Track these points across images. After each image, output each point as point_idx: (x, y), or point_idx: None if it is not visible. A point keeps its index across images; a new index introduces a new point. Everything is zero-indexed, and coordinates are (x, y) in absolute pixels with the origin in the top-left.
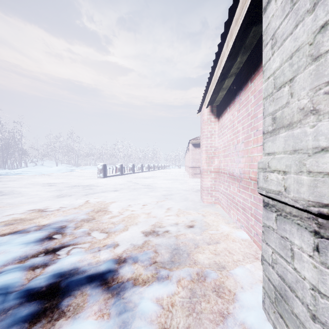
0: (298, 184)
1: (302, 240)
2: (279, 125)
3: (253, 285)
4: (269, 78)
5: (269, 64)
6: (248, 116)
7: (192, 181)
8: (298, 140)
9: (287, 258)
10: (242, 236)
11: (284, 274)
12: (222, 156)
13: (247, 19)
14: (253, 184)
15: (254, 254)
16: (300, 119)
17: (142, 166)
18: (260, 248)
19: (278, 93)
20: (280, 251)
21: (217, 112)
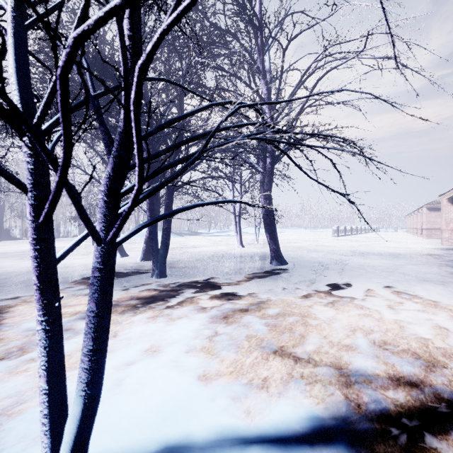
0: None
1: None
2: None
3: None
4: None
5: None
6: None
7: (427, 240)
8: None
9: None
10: None
11: None
12: None
13: None
14: None
15: None
16: None
17: (356, 228)
18: None
19: None
20: None
21: (452, 201)
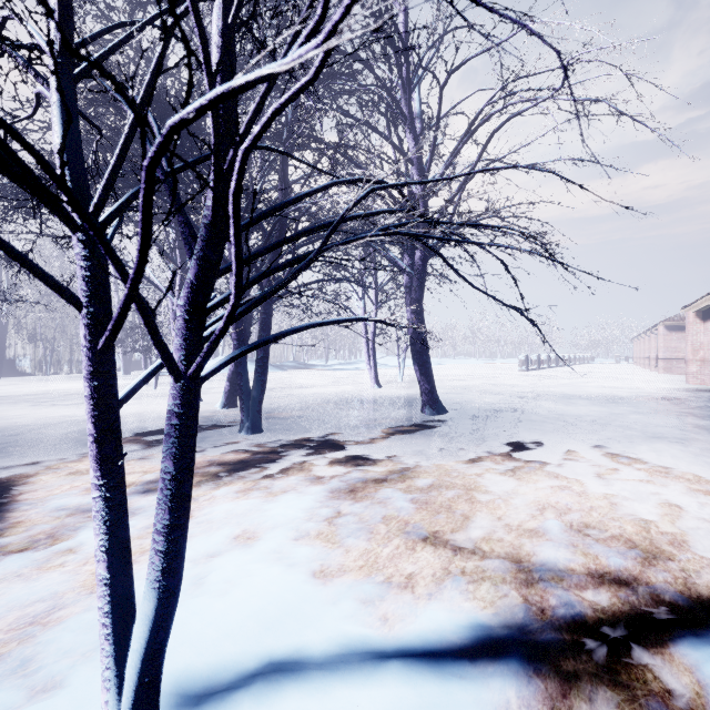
0: None
1: None
2: None
3: None
4: None
5: None
6: None
7: (665, 376)
8: None
9: None
10: None
11: None
12: (706, 349)
13: None
14: None
15: None
16: None
17: (556, 358)
18: None
19: None
20: None
21: (702, 316)
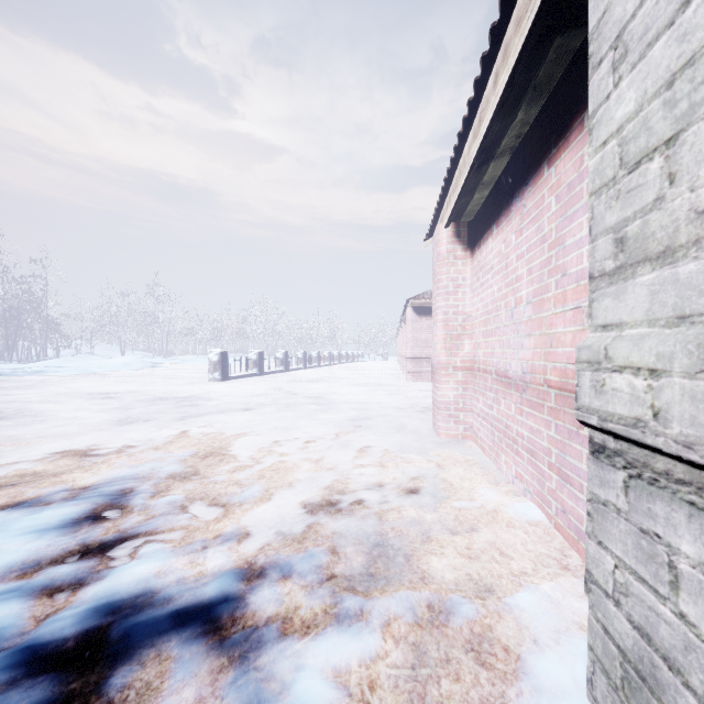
0: (697, 402)
1: (703, 546)
2: (636, 255)
3: (562, 634)
4: (607, 143)
5: (605, 110)
6: (541, 244)
7: (412, 388)
8: (693, 291)
9: (659, 585)
10: (528, 515)
11: (650, 624)
12: (482, 334)
13: (544, 17)
14: (555, 396)
15: (559, 558)
16: (697, 236)
17: (304, 356)
18: (571, 543)
19: (633, 178)
20: (638, 566)
21: (470, 238)
